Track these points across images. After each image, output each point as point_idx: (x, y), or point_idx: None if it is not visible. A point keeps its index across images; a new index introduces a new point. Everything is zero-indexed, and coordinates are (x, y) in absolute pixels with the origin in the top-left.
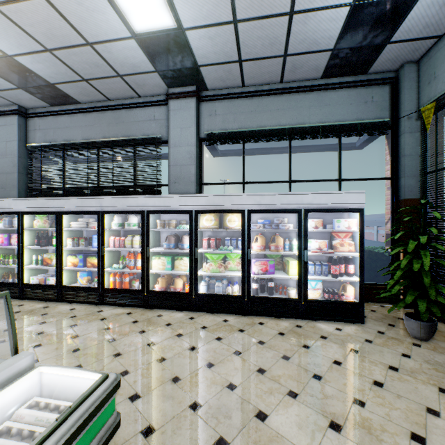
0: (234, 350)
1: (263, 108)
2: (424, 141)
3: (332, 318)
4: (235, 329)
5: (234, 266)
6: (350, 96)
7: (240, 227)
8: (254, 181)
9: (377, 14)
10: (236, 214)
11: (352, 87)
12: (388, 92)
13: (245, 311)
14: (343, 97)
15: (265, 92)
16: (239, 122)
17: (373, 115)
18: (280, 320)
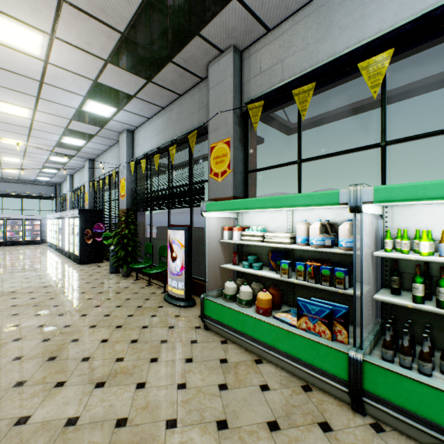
0: (3, 248)
1: (11, 187)
2: (62, 203)
3: (33, 244)
4: (2, 247)
5: (0, 235)
6: (43, 188)
7: (3, 223)
8: (7, 209)
9: (43, 180)
10: (1, 220)
11: (44, 186)
12: (55, 189)
13: (5, 245)
14: (41, 188)
15: (13, 182)
16: (1, 190)
17: (50, 194)
18: (17, 246)
